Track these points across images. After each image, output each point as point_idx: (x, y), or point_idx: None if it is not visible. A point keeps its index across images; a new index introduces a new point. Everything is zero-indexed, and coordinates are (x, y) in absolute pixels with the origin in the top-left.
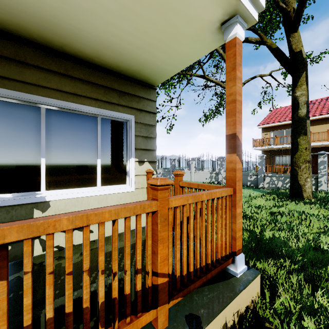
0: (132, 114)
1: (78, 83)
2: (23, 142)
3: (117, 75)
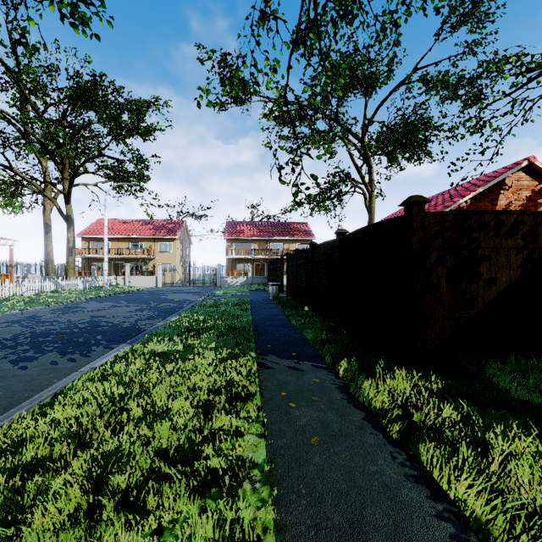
0: None
1: None
2: None
3: None
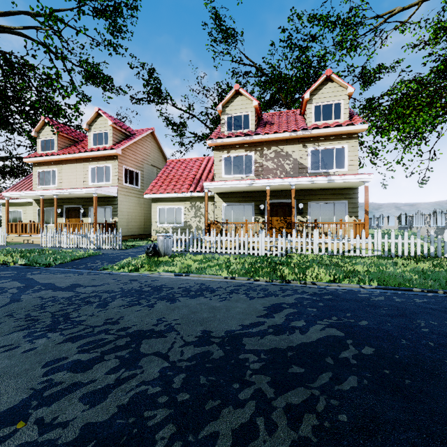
0: (347, 200)
1: (328, 195)
2: (316, 212)
3: (341, 189)
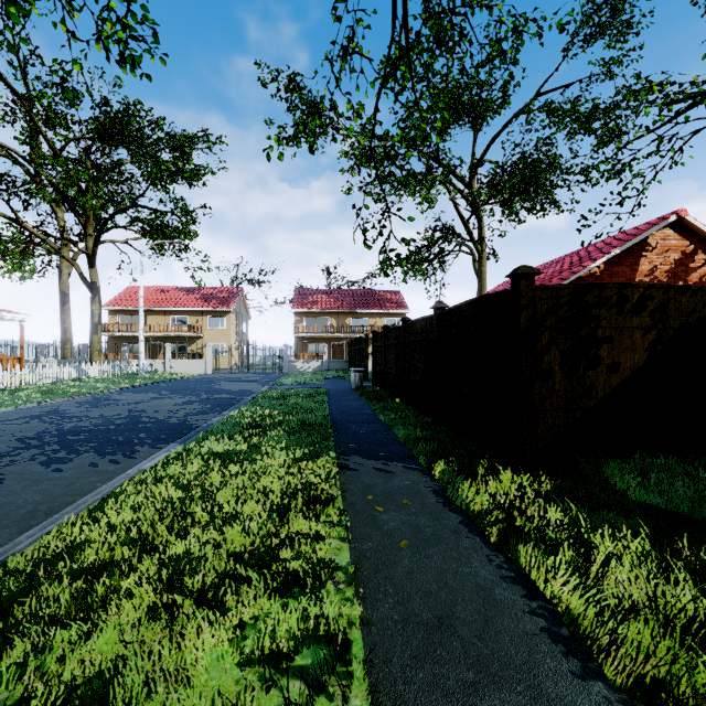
0: None
1: None
2: None
3: None
